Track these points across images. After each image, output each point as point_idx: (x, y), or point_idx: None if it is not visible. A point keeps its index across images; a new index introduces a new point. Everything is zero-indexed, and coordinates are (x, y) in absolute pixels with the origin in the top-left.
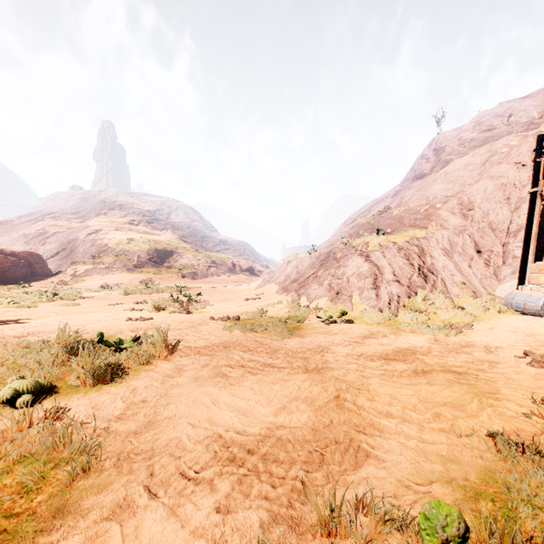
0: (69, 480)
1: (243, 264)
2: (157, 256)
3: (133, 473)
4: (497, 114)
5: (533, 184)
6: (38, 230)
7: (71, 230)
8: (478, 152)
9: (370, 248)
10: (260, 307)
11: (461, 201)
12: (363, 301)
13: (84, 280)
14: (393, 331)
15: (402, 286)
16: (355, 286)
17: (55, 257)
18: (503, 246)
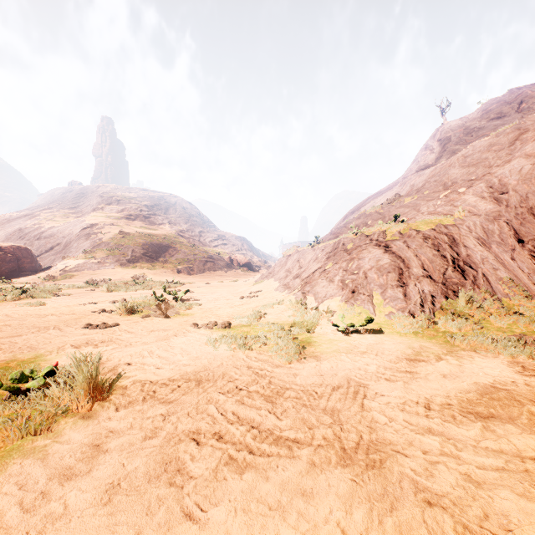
0: None
1: (241, 259)
2: (152, 250)
3: None
4: (507, 101)
5: None
6: (34, 225)
7: (67, 225)
8: (504, 131)
9: (388, 237)
10: (257, 308)
11: (491, 183)
12: (387, 302)
13: (74, 276)
14: (445, 347)
15: (435, 283)
16: (376, 283)
17: (49, 252)
18: None
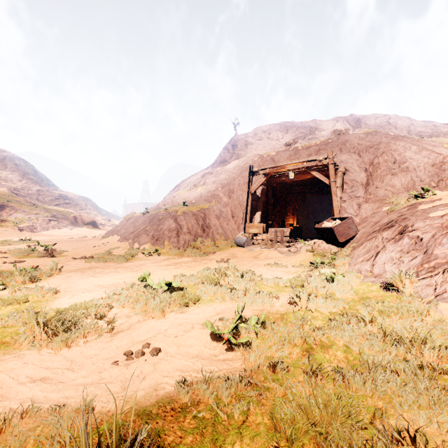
0: (52, 294)
1: (86, 218)
2: None
3: (73, 292)
4: (264, 131)
5: (248, 187)
6: None
7: None
8: (242, 160)
9: (178, 214)
10: (107, 250)
11: (229, 188)
12: (170, 244)
13: None
14: (180, 257)
15: (191, 235)
16: (167, 236)
17: None
18: (243, 214)
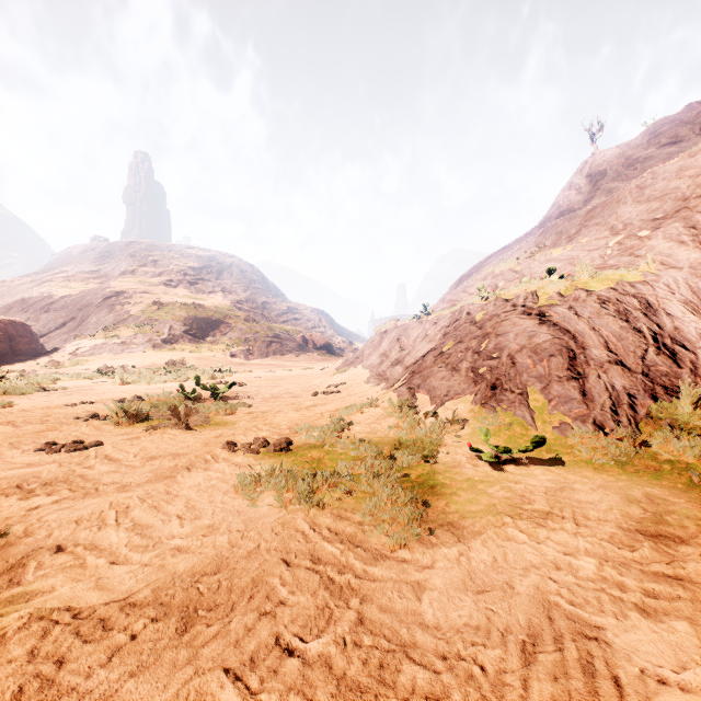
0: None
1: (318, 339)
2: (197, 327)
3: None
4: (684, 120)
5: None
6: (42, 294)
7: (85, 293)
8: None
9: (542, 301)
10: (337, 412)
11: (693, 221)
12: (554, 405)
13: (88, 361)
14: (700, 500)
15: (632, 374)
16: (531, 374)
17: (61, 330)
18: None
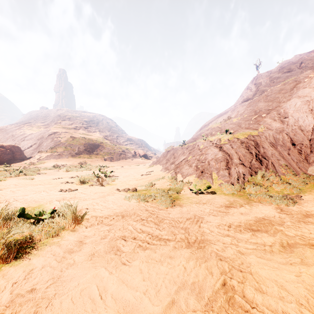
0: None
1: (141, 152)
2: (90, 147)
3: None
4: (293, 62)
5: None
6: (20, 132)
7: (40, 132)
8: (288, 82)
9: (222, 142)
10: (150, 181)
11: (279, 112)
12: (220, 177)
13: (45, 162)
14: (246, 200)
15: (246, 167)
16: (214, 167)
17: (30, 148)
18: (310, 141)
